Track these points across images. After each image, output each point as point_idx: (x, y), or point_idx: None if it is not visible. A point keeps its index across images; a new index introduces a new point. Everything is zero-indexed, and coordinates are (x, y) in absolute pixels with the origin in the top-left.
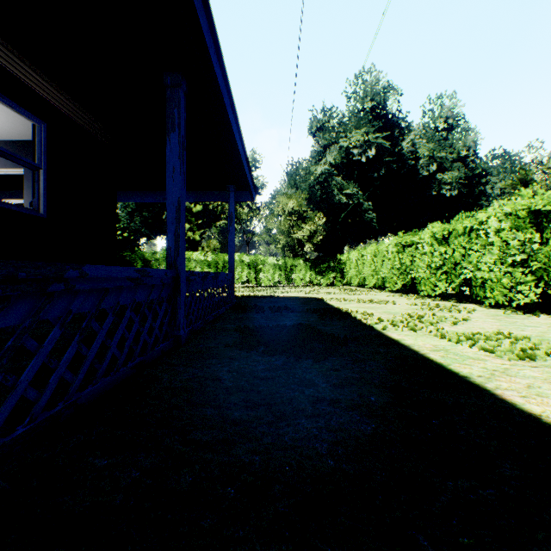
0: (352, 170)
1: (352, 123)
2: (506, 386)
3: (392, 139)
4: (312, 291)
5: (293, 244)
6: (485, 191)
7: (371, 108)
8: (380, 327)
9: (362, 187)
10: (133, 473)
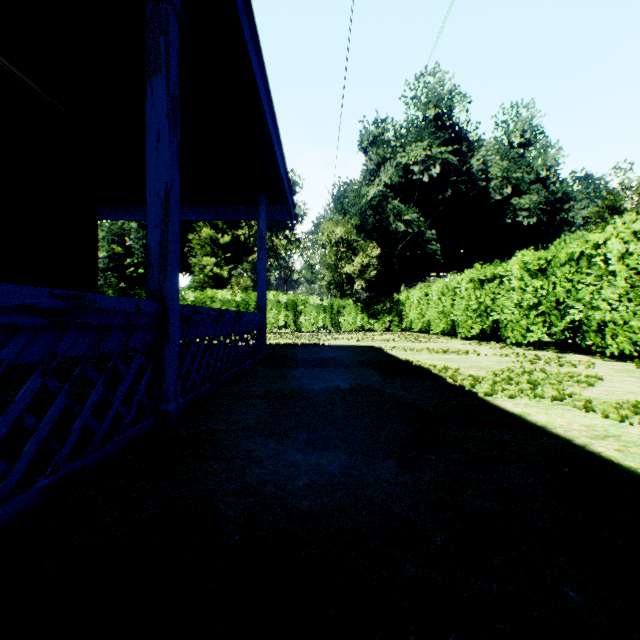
0: (412, 192)
1: (412, 135)
2: None
3: (459, 155)
4: (365, 338)
5: (340, 281)
6: (567, 219)
7: (435, 117)
8: (478, 391)
9: (423, 212)
10: None
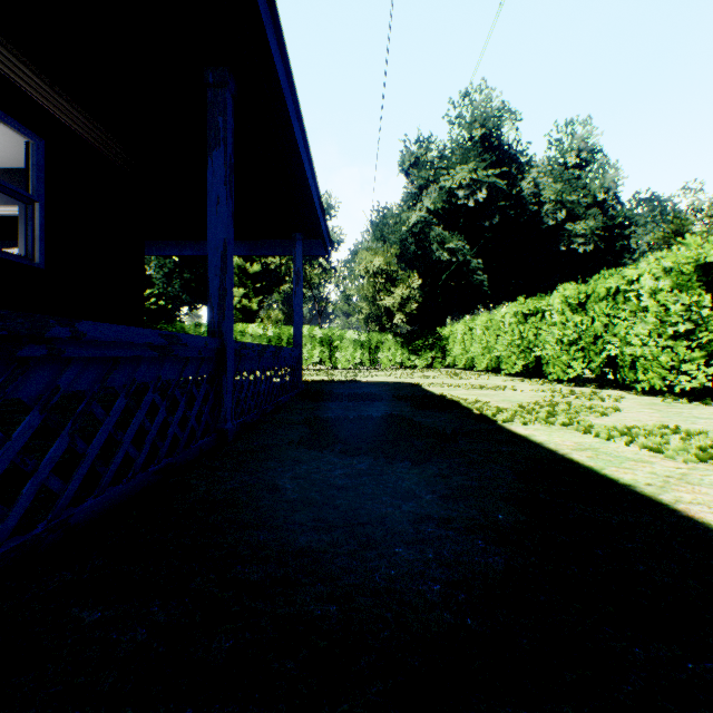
0: (456, 218)
1: (456, 157)
2: (690, 499)
3: (508, 177)
4: (404, 375)
5: (379, 314)
6: (628, 246)
7: (481, 137)
8: (499, 419)
9: (469, 240)
10: (139, 633)
